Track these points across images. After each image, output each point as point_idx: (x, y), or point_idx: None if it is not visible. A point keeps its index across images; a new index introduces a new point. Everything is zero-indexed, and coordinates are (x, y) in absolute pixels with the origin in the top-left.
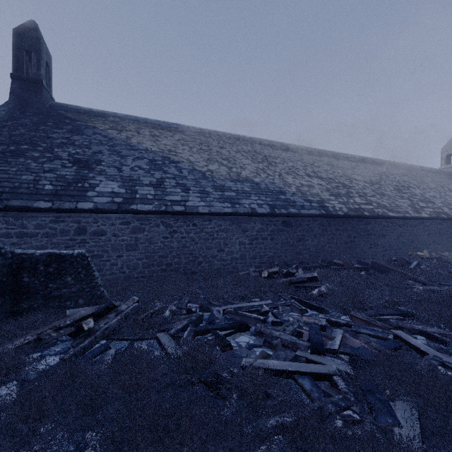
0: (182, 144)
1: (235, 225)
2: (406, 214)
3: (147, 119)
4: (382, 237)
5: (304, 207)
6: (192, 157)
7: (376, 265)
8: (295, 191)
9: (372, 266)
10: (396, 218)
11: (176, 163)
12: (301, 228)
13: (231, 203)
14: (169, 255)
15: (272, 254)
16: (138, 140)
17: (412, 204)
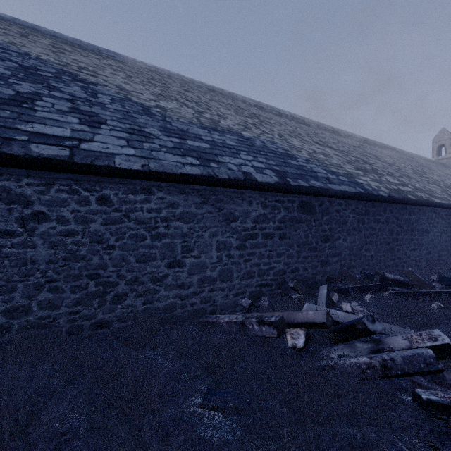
0: (114, 69)
1: (209, 206)
2: (449, 201)
3: (57, 33)
4: (426, 234)
5: (330, 180)
6: (128, 85)
7: None
8: (309, 157)
9: None
10: (442, 206)
11: (88, 83)
12: (329, 217)
13: (200, 159)
14: (20, 283)
15: (281, 267)
16: (15, 40)
17: (443, 190)
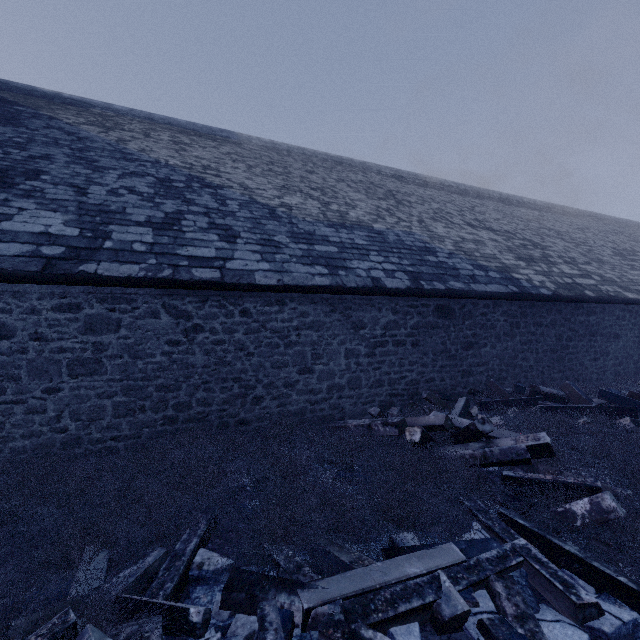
0: (234, 160)
1: (337, 315)
2: None
3: (171, 119)
4: (614, 339)
5: (475, 278)
6: (251, 180)
7: (639, 400)
8: (453, 250)
9: (638, 404)
10: (639, 303)
11: (215, 188)
12: (472, 321)
13: (328, 267)
14: (184, 383)
15: (414, 376)
16: (143, 145)
17: None
